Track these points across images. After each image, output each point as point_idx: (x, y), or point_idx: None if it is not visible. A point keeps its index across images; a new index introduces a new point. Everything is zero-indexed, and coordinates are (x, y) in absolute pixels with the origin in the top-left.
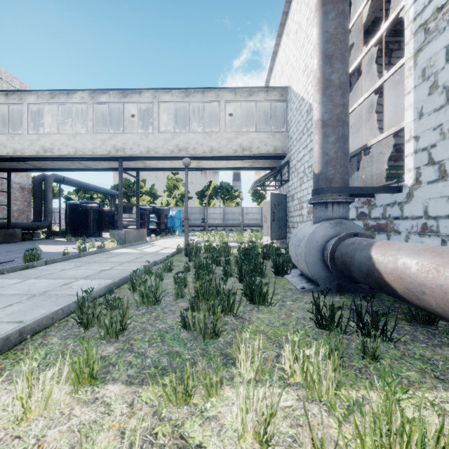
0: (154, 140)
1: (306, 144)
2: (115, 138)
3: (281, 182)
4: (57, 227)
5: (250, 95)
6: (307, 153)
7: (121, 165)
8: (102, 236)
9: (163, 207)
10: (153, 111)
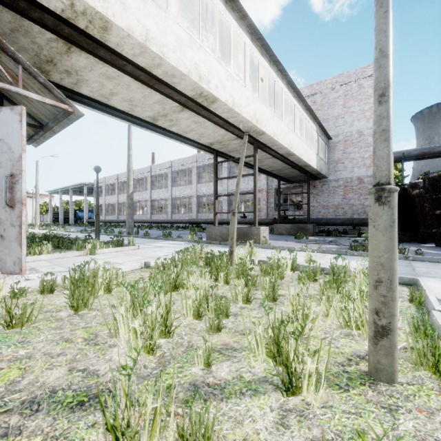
0: None
1: None
2: None
3: None
4: None
5: None
6: None
7: (215, 158)
8: (419, 242)
9: None
10: None
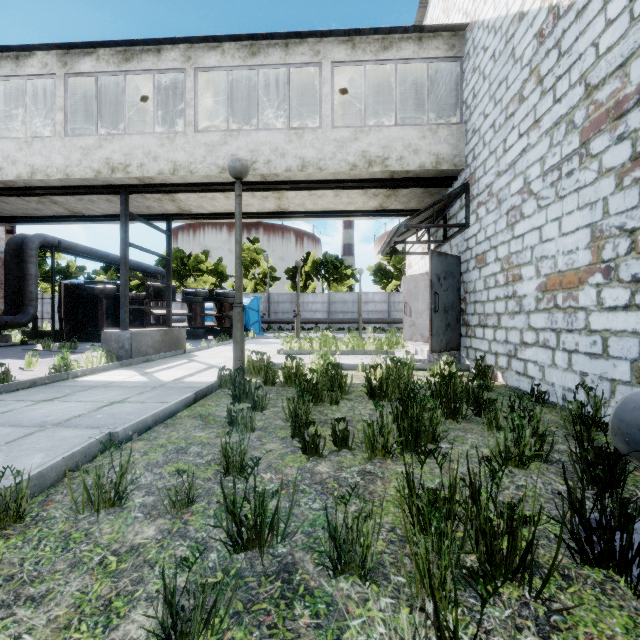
0: (187, 147)
1: (536, 119)
2: (109, 145)
3: (445, 234)
4: (48, 324)
5: (385, 48)
6: (539, 140)
7: (126, 203)
8: None
9: (228, 290)
10: (185, 87)
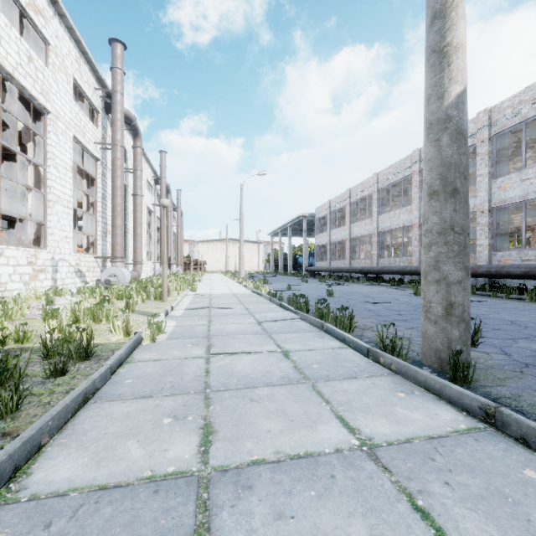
0: None
1: None
2: None
3: None
4: None
5: None
6: None
7: None
8: None
9: None
10: None
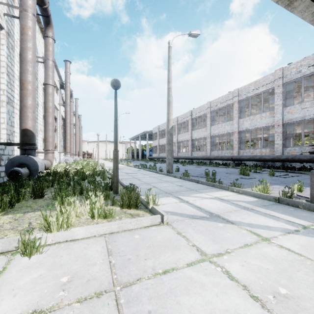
0: None
1: None
2: None
3: None
4: None
5: None
6: None
7: None
8: None
9: None
10: None
